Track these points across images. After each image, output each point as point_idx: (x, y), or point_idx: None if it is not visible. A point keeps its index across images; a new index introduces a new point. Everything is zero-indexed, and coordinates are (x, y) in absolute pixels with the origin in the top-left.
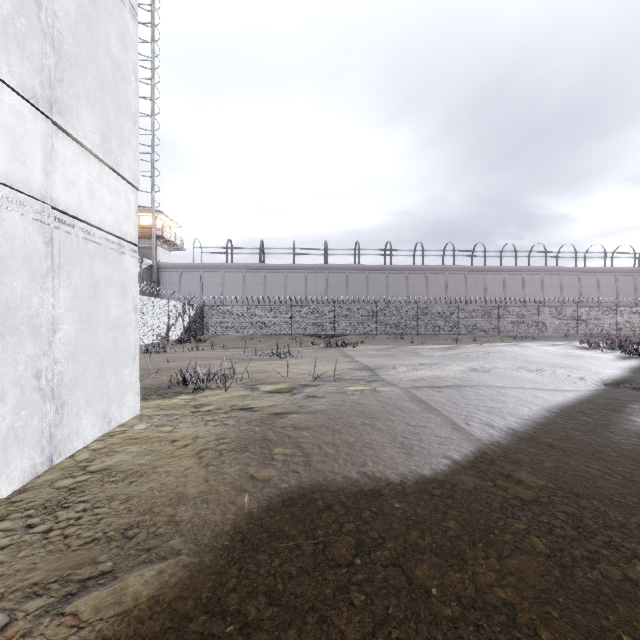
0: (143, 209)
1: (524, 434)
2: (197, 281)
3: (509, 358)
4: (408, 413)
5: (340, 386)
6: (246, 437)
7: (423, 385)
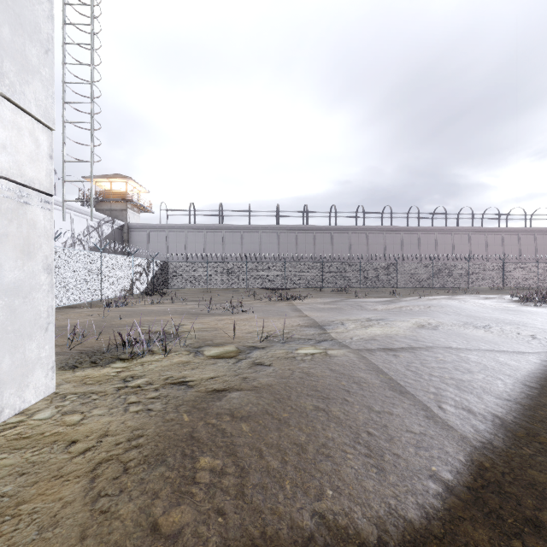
0: (115, 176)
1: (516, 426)
2: (163, 240)
3: (451, 312)
4: (367, 390)
5: (289, 349)
6: (168, 434)
7: (376, 347)
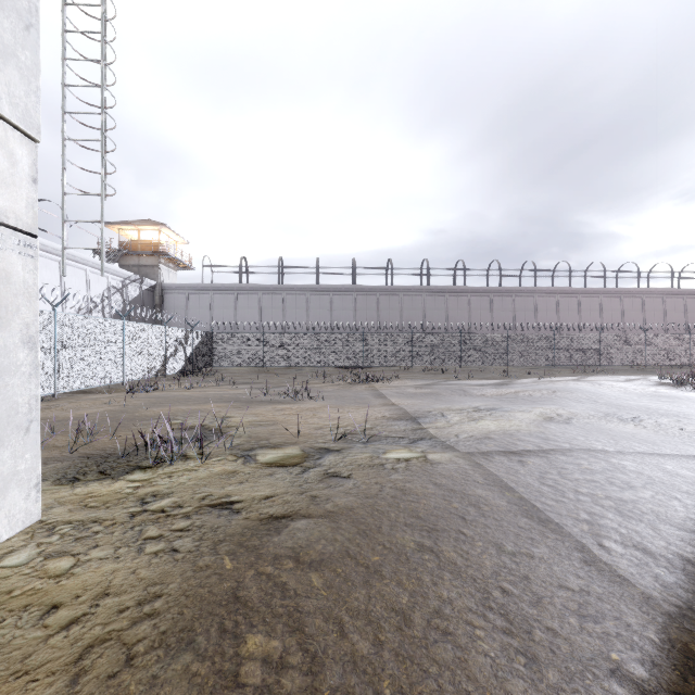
0: (144, 222)
1: None
2: (206, 304)
3: (584, 400)
4: (491, 517)
5: (374, 452)
6: (200, 593)
7: (493, 449)
